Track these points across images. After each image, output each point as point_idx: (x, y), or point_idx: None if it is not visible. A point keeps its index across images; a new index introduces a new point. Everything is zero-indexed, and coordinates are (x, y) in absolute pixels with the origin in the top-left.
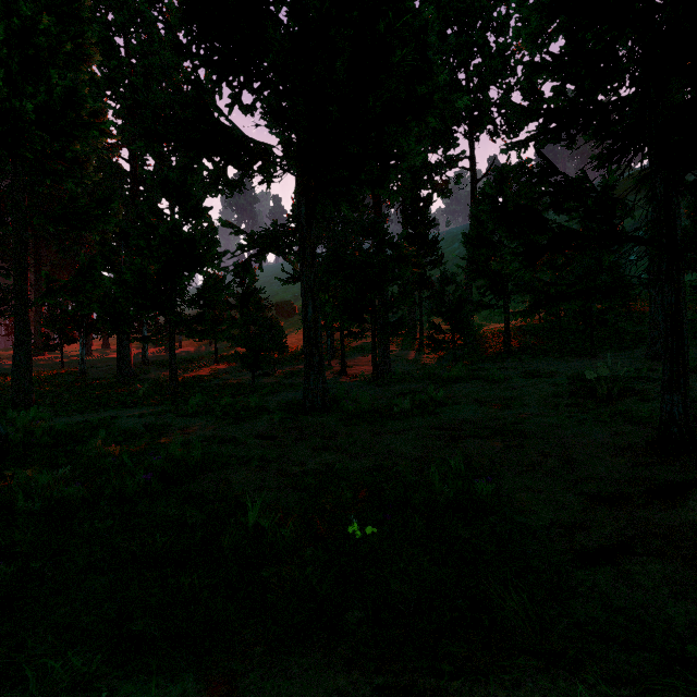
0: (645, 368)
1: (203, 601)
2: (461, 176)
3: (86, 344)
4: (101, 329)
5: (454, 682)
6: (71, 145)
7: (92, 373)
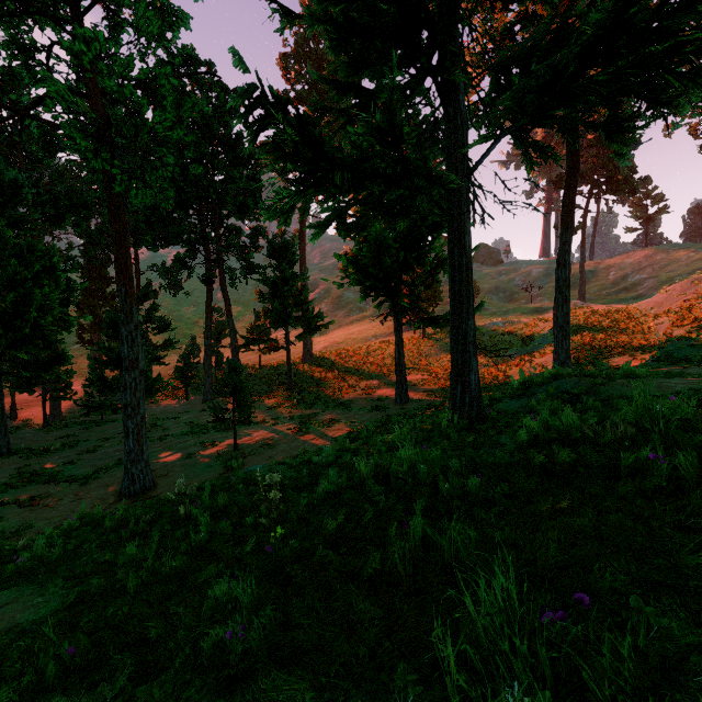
0: (186, 411)
1: (2, 491)
2: None
3: None
4: None
5: (47, 484)
6: None
7: None
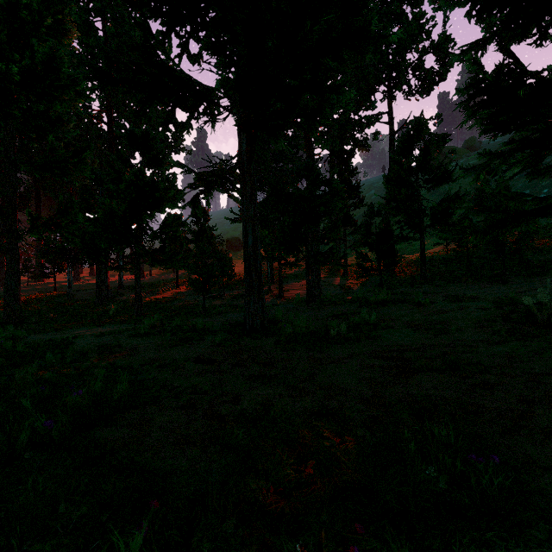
0: None
1: None
2: (378, 133)
3: (76, 272)
4: (85, 260)
5: None
6: (52, 105)
7: (77, 295)
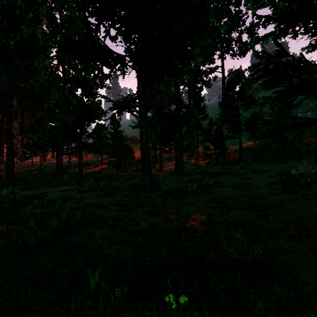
0: None
1: None
2: (216, 77)
3: (44, 156)
4: (49, 149)
5: None
6: (32, 62)
7: (45, 169)
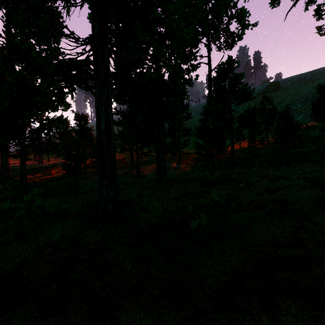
0: None
1: None
2: (198, 76)
3: None
4: None
5: None
6: None
7: None
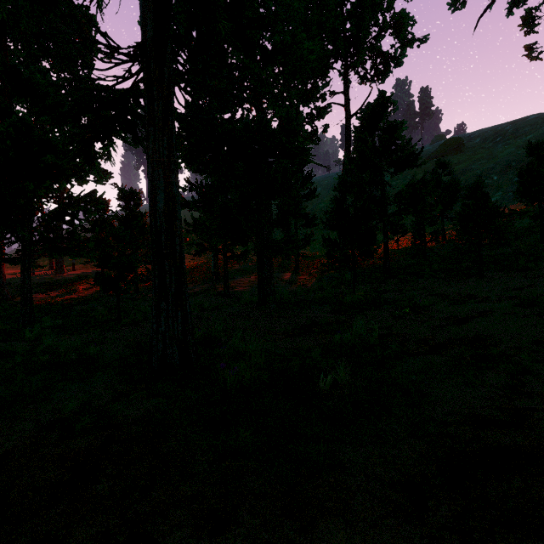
0: None
1: None
2: (328, 126)
3: None
4: None
5: None
6: None
7: None
